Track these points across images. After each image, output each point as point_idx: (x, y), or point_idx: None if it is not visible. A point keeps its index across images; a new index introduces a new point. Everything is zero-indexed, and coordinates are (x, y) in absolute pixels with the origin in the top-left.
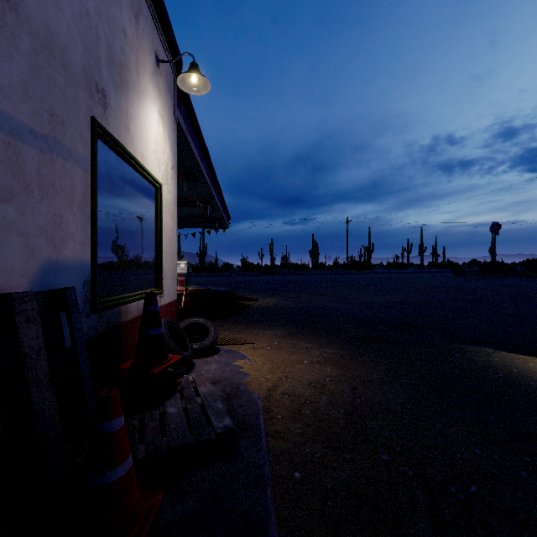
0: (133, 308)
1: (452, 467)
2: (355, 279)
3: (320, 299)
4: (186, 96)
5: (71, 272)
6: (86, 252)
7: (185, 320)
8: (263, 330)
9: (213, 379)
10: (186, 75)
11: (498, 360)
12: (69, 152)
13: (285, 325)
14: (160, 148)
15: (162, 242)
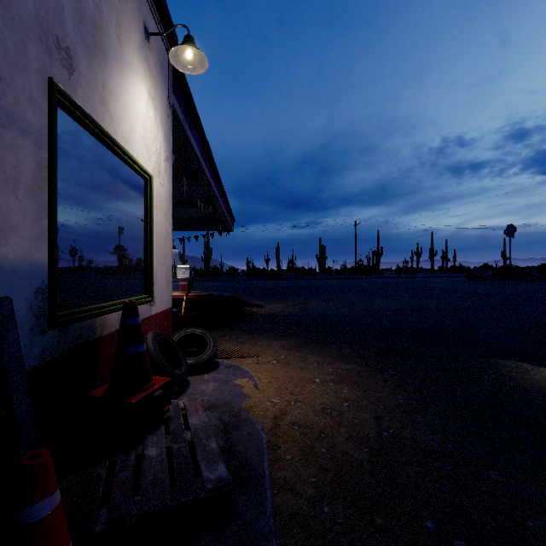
0: (113, 319)
1: (527, 545)
2: (364, 284)
3: (329, 305)
4: (183, 82)
5: (15, 276)
6: (41, 250)
7: (181, 331)
8: (269, 340)
9: (209, 403)
10: (180, 50)
11: (540, 378)
12: (10, 118)
13: (293, 335)
14: (150, 135)
15: (152, 243)
